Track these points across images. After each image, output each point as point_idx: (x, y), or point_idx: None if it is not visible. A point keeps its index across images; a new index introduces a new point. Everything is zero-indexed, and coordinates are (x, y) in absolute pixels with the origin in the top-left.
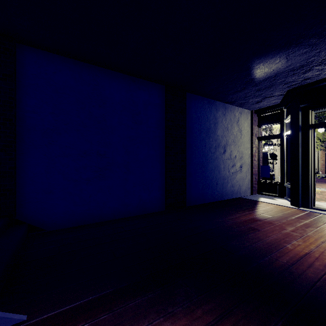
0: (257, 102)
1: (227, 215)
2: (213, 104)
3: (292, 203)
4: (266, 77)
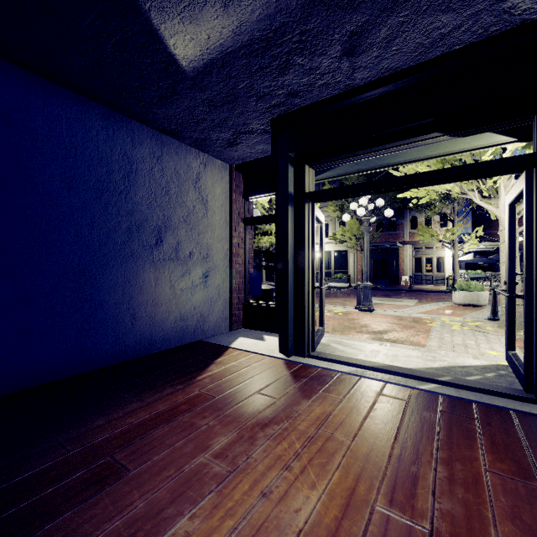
0: (230, 142)
1: (94, 416)
2: (120, 125)
3: (280, 348)
4: (205, 61)
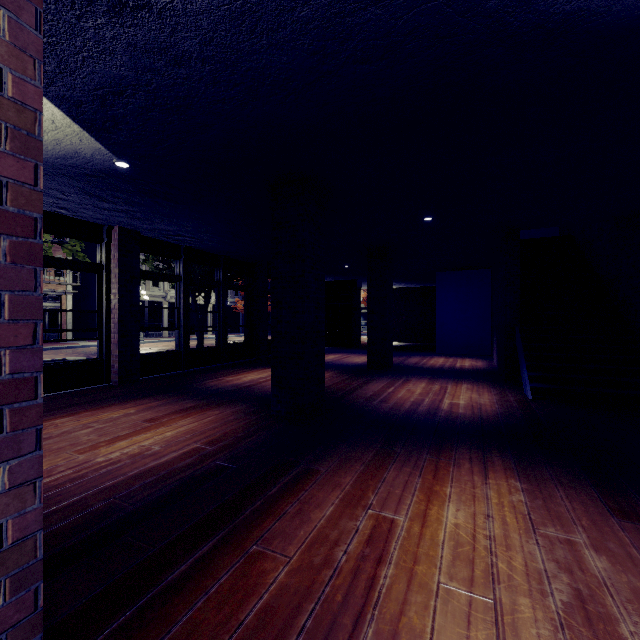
0: None
1: None
2: None
3: None
4: None
